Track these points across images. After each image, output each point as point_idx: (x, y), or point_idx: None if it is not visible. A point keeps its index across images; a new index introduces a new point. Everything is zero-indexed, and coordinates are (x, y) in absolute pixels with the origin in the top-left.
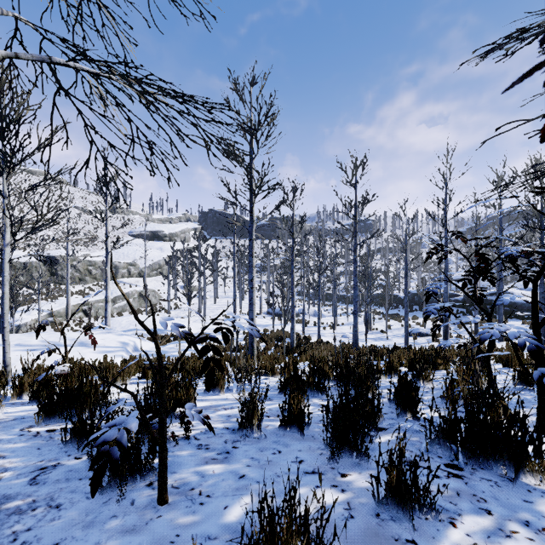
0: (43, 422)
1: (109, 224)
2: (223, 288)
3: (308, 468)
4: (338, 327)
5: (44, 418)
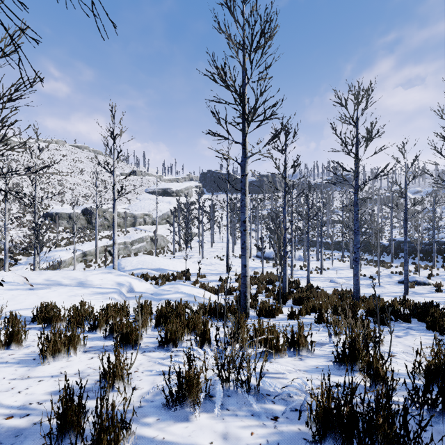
0: None
1: (131, 184)
2: (218, 234)
3: None
4: (324, 271)
5: None
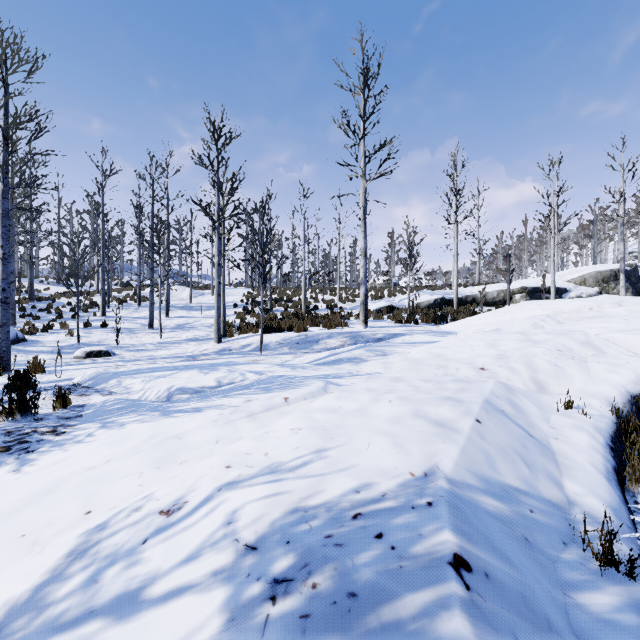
0: None
1: None
2: None
3: None
4: None
5: None
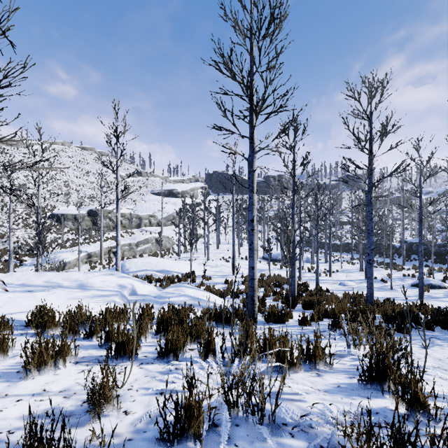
0: None
1: (136, 185)
2: (224, 236)
3: None
4: (333, 274)
5: None
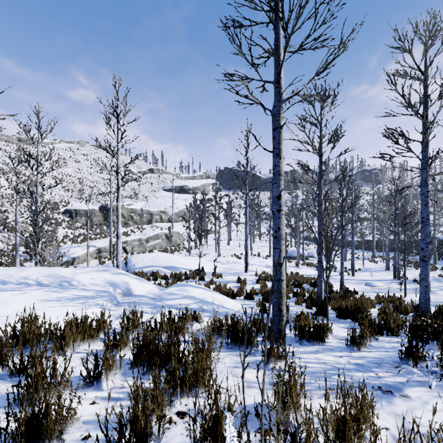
0: None
1: (148, 181)
2: (236, 232)
3: None
4: (356, 273)
5: None
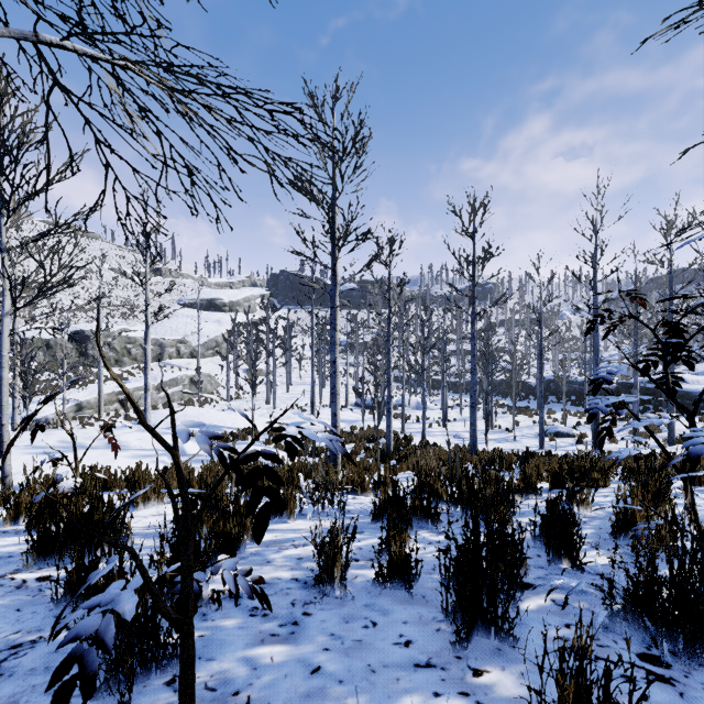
0: (35, 565)
1: (153, 290)
2: (298, 372)
3: (420, 657)
4: (448, 424)
5: (36, 559)
